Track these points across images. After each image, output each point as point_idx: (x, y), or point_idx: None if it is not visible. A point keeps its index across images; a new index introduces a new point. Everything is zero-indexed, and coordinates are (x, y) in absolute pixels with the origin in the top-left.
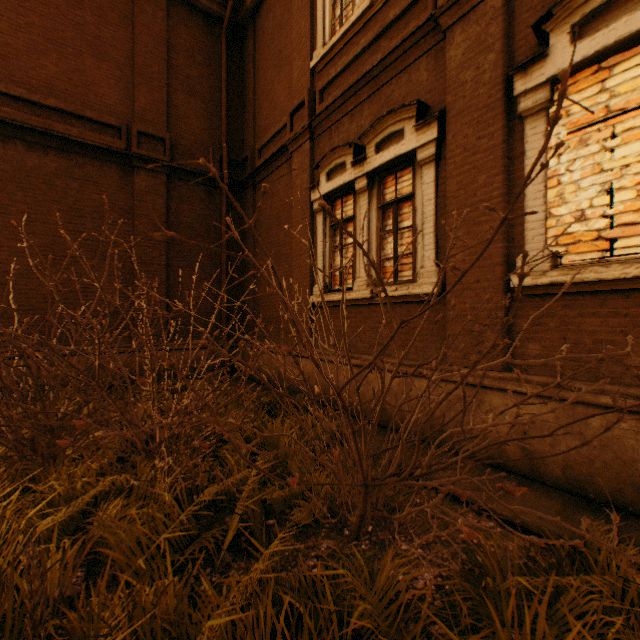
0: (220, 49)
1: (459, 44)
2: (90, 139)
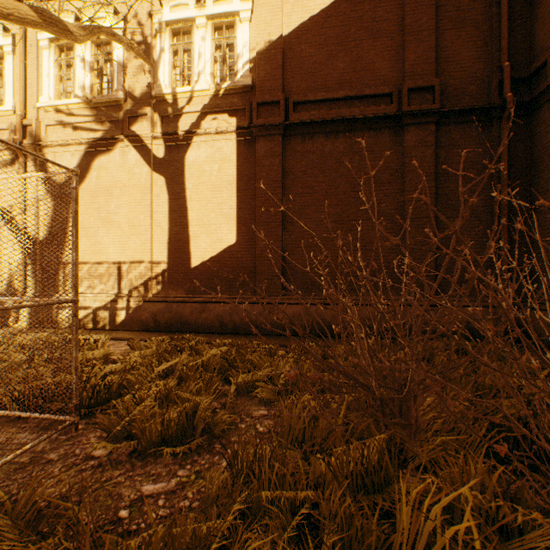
0: None
1: None
2: (367, 114)
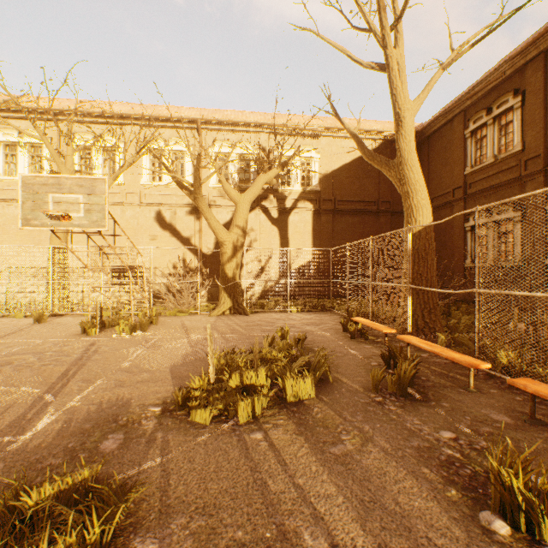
0: None
1: (529, 188)
2: (366, 209)
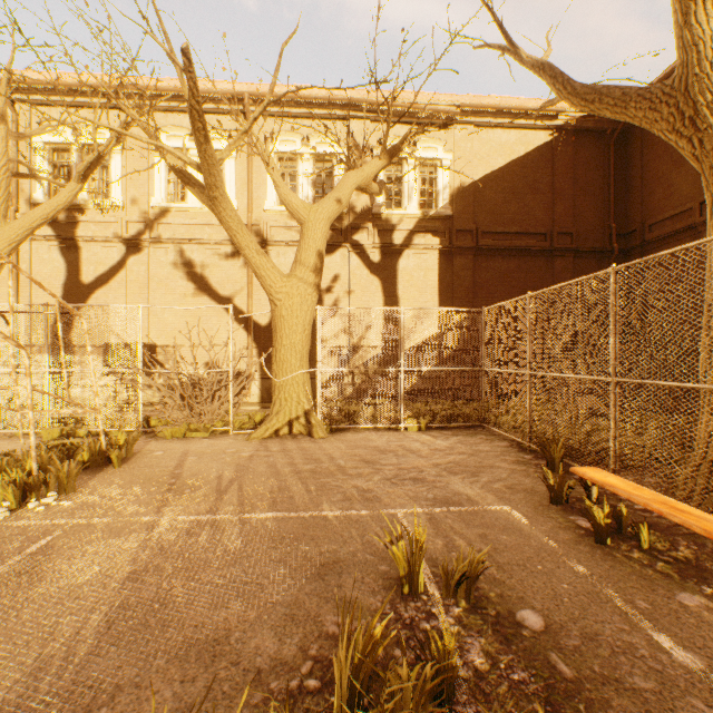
0: (607, 153)
1: None
2: (530, 246)
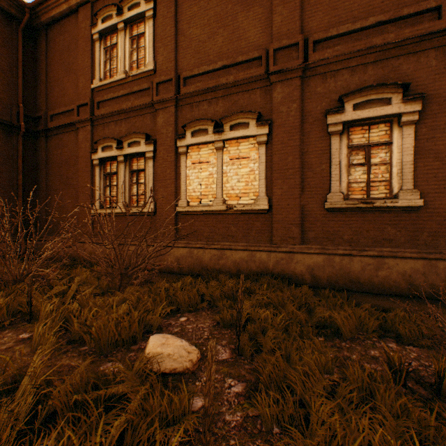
0: (17, 38)
1: (161, 118)
2: None
